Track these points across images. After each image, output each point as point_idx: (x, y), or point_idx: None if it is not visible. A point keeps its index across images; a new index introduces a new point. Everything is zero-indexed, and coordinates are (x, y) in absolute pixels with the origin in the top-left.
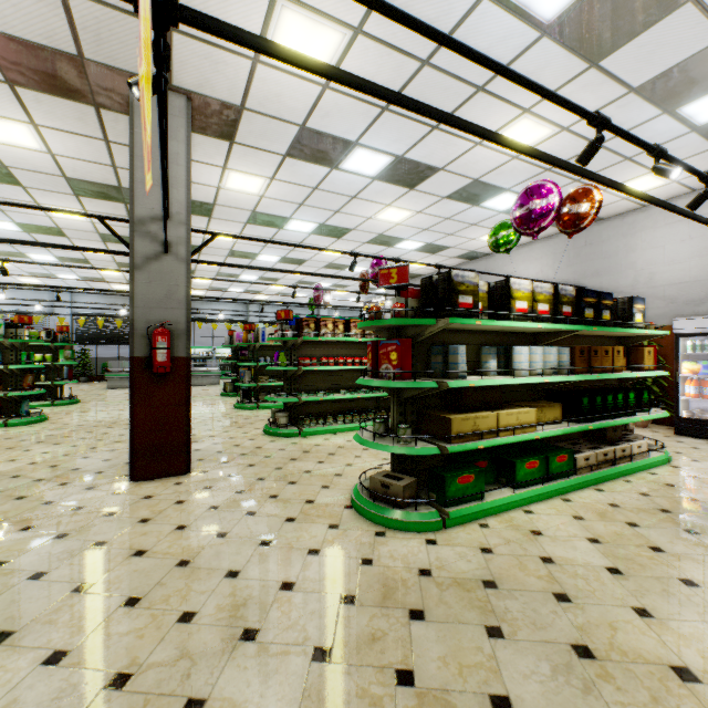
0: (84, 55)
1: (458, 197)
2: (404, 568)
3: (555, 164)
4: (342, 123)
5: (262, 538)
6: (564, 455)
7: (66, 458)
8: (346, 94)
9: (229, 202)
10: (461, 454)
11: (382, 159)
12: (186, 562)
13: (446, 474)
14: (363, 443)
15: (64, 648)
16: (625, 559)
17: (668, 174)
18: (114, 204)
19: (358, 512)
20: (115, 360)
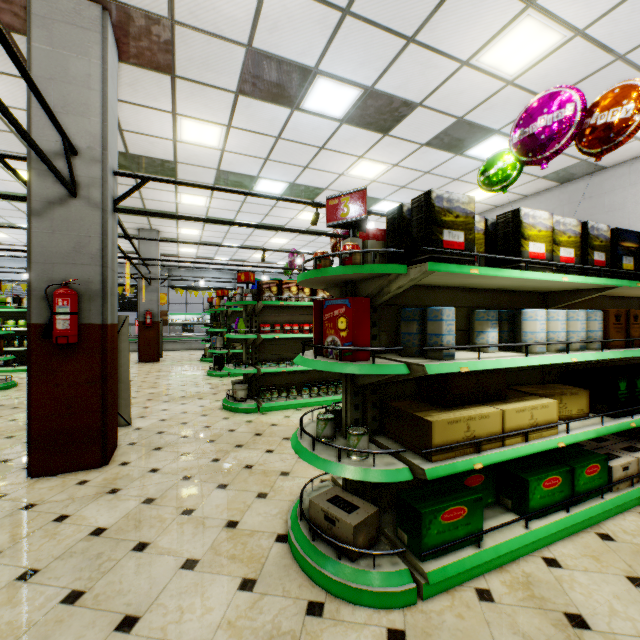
0: None
1: (439, 144)
2: None
3: None
4: (295, 39)
5: (128, 609)
6: (596, 464)
7: None
8: None
9: (191, 159)
10: None
11: (348, 93)
12: None
13: (423, 506)
14: (299, 451)
15: None
16: None
17: None
18: None
19: (292, 553)
20: None
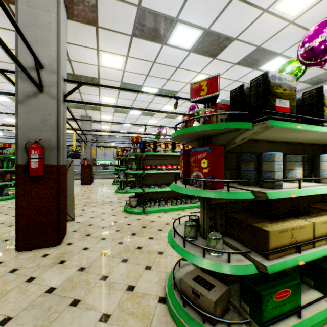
0: None
1: (244, 63)
2: None
3: None
4: None
5: None
6: None
7: None
8: None
9: (107, 77)
10: None
11: (194, 33)
12: None
13: (261, 289)
14: (174, 246)
15: None
16: None
17: None
18: None
19: (170, 313)
20: None
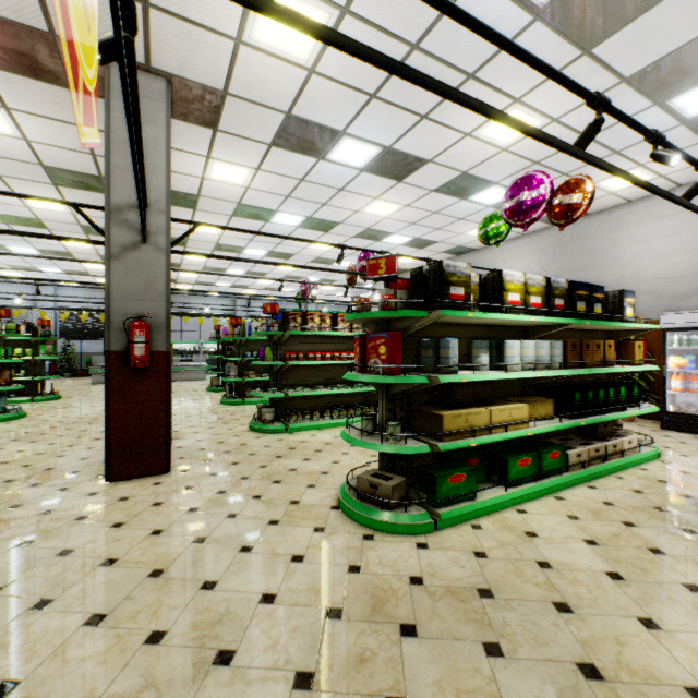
0: (56, 32)
1: (446, 190)
2: (394, 575)
3: (555, 145)
4: (329, 111)
5: (243, 543)
6: (557, 451)
7: (41, 457)
8: (333, 80)
9: (214, 194)
10: (452, 451)
11: (370, 150)
12: (159, 572)
13: (437, 473)
14: (350, 441)
15: (13, 678)
16: (625, 562)
17: (668, 160)
18: (95, 194)
19: (346, 514)
20: (101, 354)
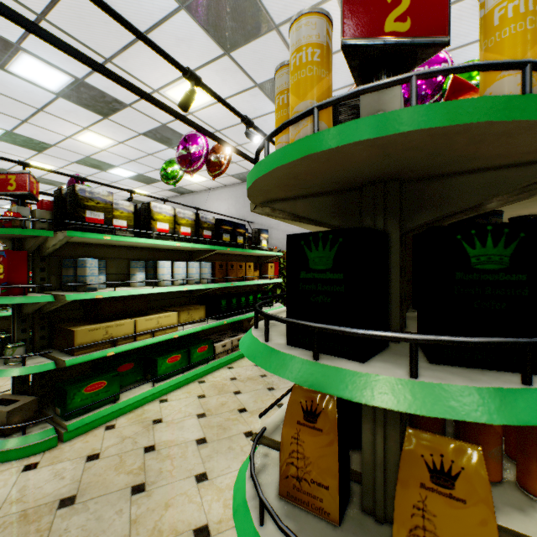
0: None
1: (154, 137)
2: None
3: (139, 94)
4: None
5: None
6: (206, 346)
7: None
8: None
9: None
10: (111, 359)
11: (60, 76)
12: None
13: (70, 386)
14: None
15: None
16: (216, 426)
17: (252, 138)
18: None
19: None
20: None
